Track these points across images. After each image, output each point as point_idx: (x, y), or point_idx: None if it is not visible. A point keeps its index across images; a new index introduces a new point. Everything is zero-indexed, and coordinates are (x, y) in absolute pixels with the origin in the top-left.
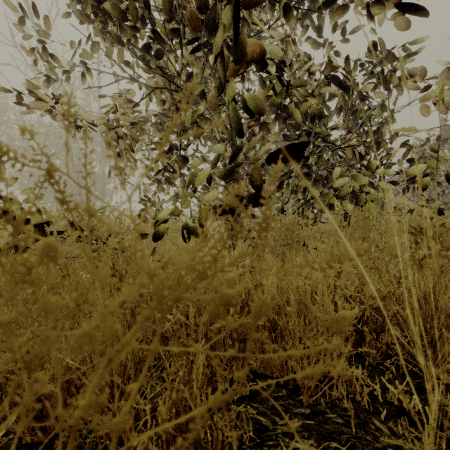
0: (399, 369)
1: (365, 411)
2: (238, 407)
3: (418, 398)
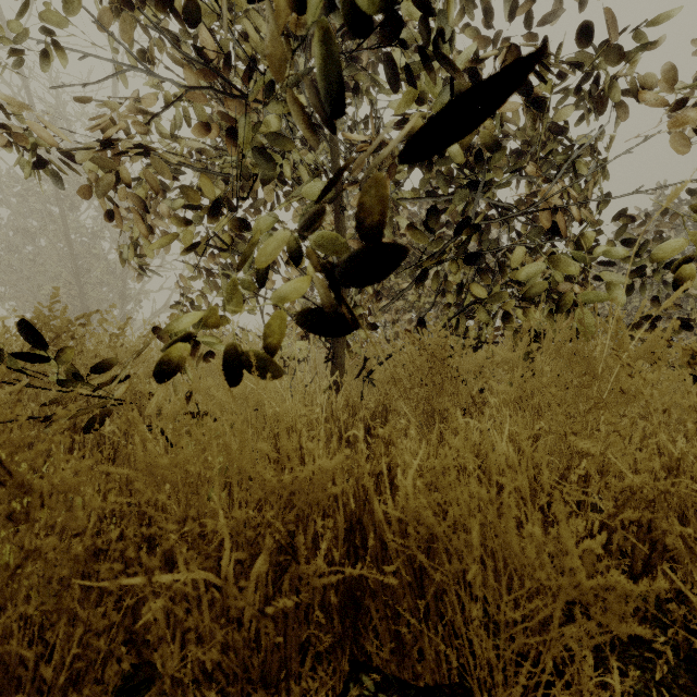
0: (674, 647)
1: None
2: None
3: None
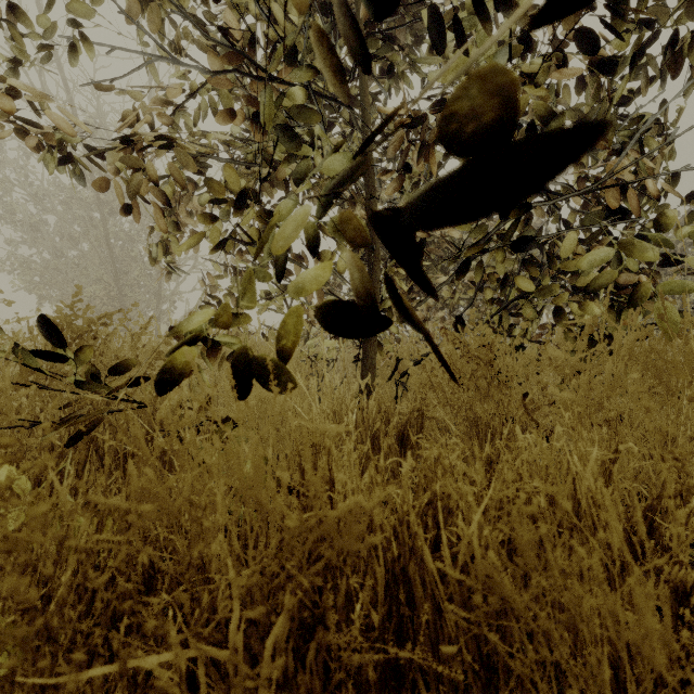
0: None
1: None
2: None
3: None
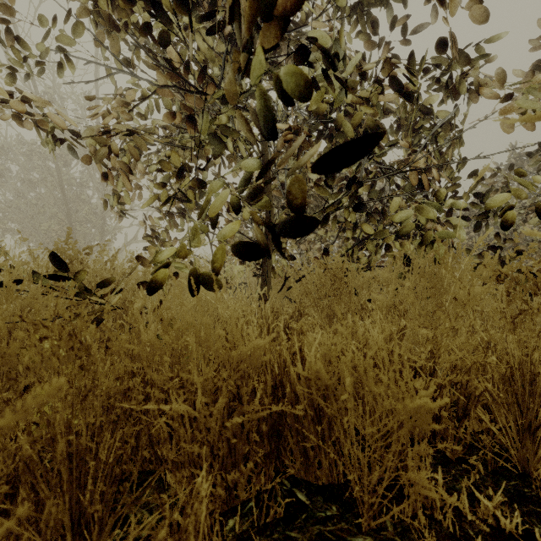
0: (486, 465)
1: (450, 537)
2: (267, 539)
3: (518, 511)
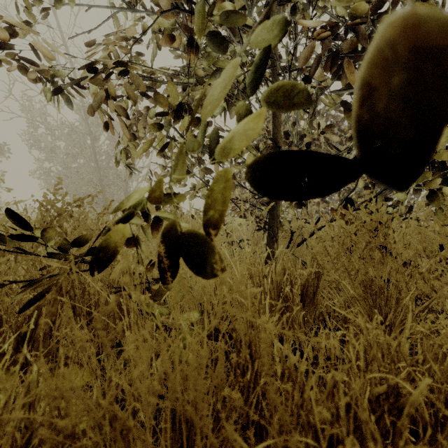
0: None
1: None
2: None
3: None
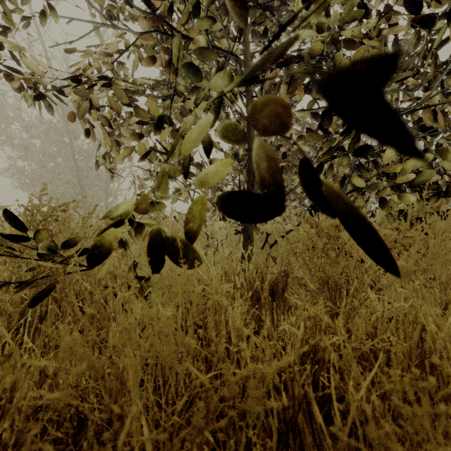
0: None
1: None
2: None
3: None
